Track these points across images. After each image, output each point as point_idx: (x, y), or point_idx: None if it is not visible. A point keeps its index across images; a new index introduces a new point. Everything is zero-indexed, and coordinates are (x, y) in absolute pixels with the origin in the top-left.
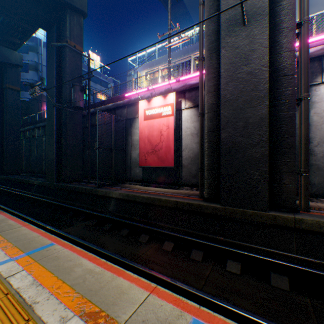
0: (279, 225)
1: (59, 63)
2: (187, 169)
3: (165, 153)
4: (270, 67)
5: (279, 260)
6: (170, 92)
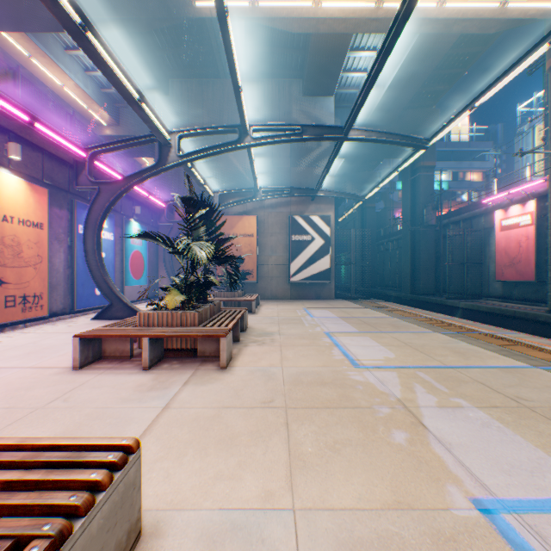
0: None
1: (412, 185)
2: None
3: (522, 266)
4: None
5: None
6: (532, 197)
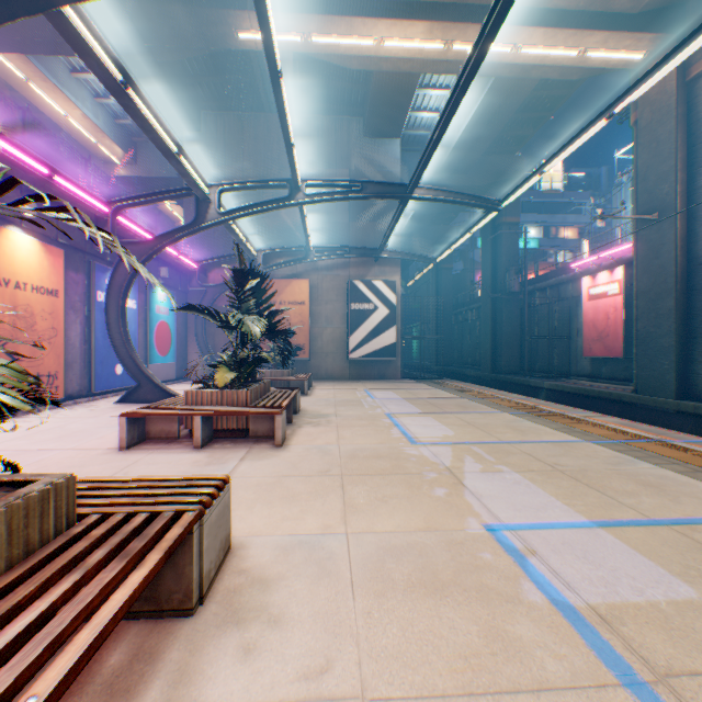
0: (683, 412)
1: (493, 244)
2: None
3: (610, 341)
4: (686, 256)
5: None
6: (621, 263)
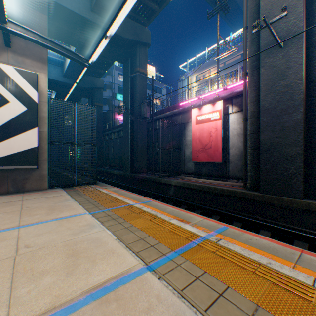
0: (313, 211)
1: (132, 85)
2: (233, 165)
3: (213, 151)
4: (306, 79)
5: (303, 233)
6: (218, 100)
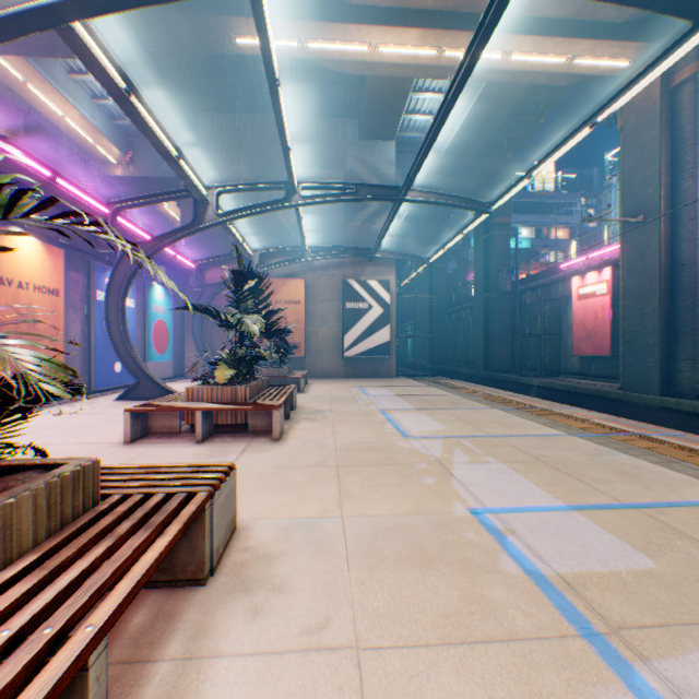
0: (666, 409)
1: (485, 245)
2: None
3: (598, 340)
4: (669, 257)
5: None
6: (609, 264)
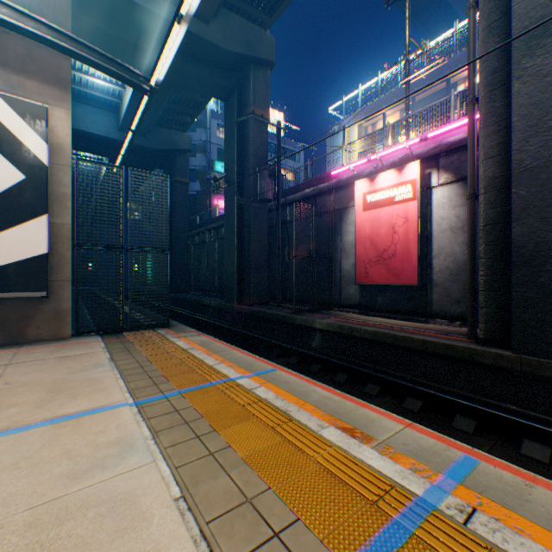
0: None
1: (240, 141)
2: (441, 290)
3: (400, 263)
4: None
5: None
6: (409, 161)
